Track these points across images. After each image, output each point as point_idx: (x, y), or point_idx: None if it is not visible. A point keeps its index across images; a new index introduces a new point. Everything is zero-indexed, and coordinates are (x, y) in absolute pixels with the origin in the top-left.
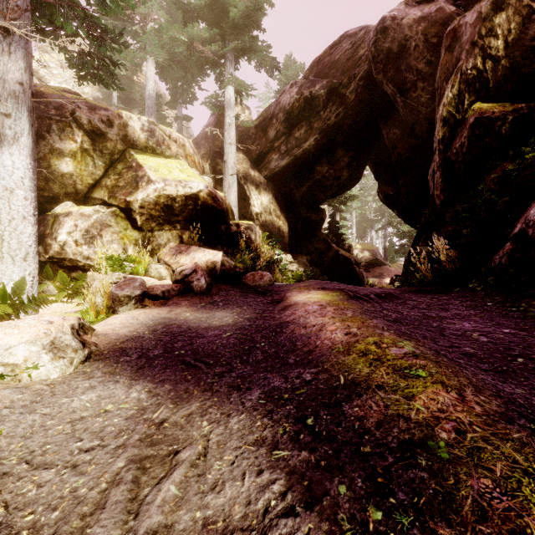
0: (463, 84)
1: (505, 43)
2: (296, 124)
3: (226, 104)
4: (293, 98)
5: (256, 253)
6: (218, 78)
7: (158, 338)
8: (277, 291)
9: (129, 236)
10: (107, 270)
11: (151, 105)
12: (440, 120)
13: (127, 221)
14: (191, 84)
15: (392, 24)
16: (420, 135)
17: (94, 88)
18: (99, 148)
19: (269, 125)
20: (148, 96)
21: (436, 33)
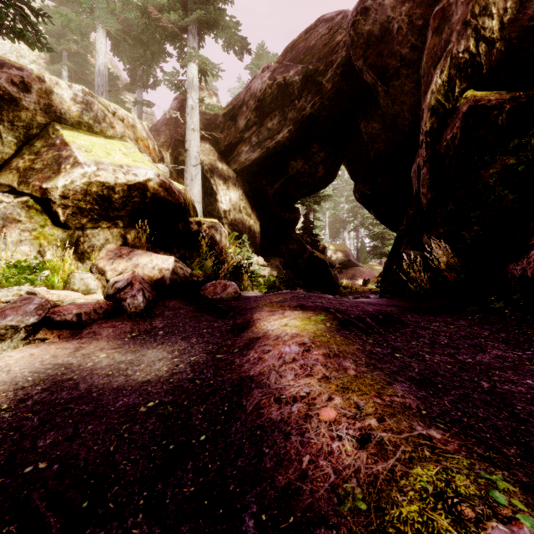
0: (454, 69)
1: (500, 24)
2: (268, 114)
3: (188, 84)
4: (265, 83)
5: (220, 257)
6: (179, 54)
7: (18, 420)
8: (243, 309)
9: (49, 235)
10: (5, 282)
11: (102, 83)
12: (427, 110)
13: (45, 215)
14: (152, 64)
15: (373, 4)
16: (401, 128)
17: (41, 65)
18: (9, 118)
19: (239, 114)
20: (98, 72)
21: (422, 15)
